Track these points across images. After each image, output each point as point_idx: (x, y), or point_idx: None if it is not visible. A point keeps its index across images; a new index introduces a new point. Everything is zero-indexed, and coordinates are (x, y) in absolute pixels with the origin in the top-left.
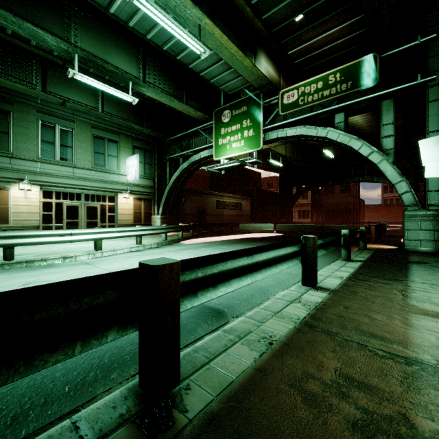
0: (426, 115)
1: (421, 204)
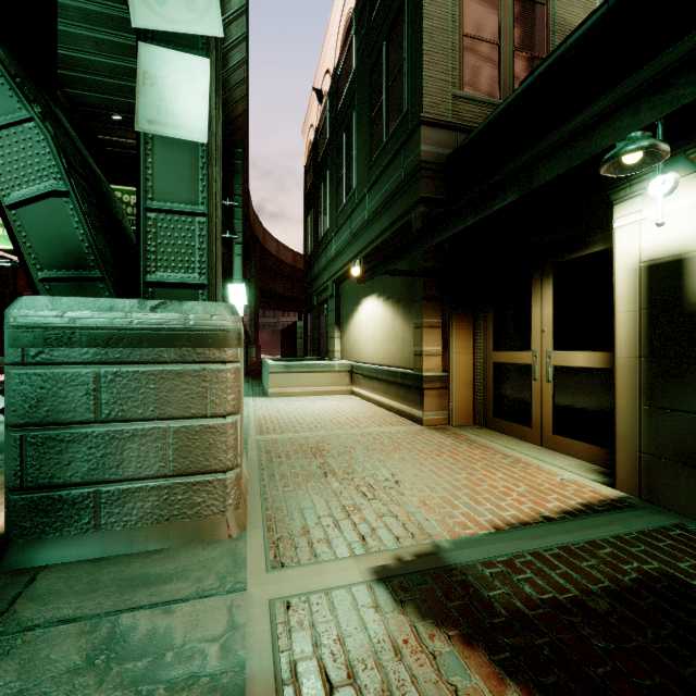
0: (234, 265)
1: (247, 333)
